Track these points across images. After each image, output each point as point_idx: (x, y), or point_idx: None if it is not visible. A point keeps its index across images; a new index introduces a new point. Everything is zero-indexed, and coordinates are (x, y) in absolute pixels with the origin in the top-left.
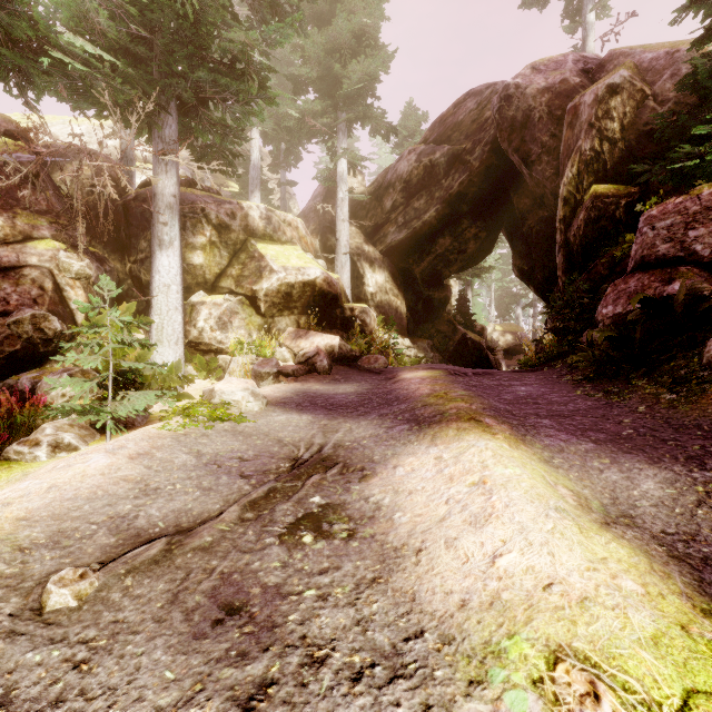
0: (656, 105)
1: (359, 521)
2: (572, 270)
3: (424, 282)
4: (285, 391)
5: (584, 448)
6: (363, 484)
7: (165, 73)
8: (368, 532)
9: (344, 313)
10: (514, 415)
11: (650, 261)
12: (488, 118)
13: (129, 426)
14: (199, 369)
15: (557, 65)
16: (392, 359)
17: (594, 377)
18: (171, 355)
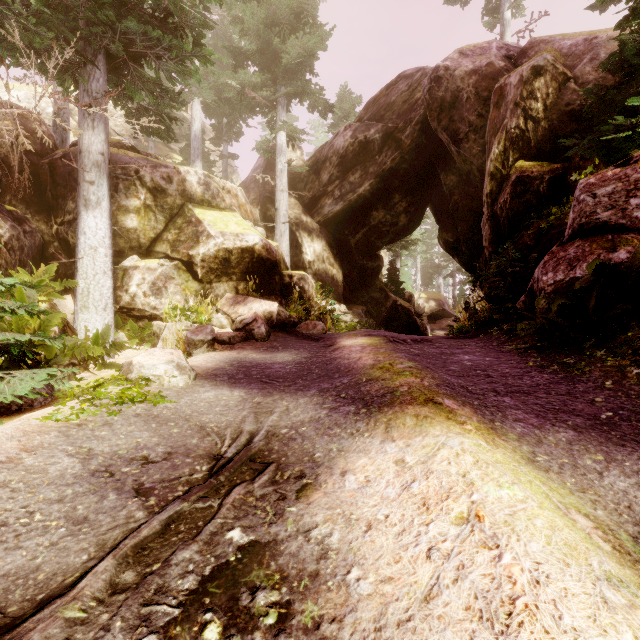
0: (577, 86)
1: (296, 582)
2: (498, 241)
3: (358, 251)
4: (219, 360)
5: (565, 438)
6: (301, 503)
7: (91, 24)
8: (310, 612)
9: (283, 279)
10: (471, 392)
11: (589, 229)
12: (419, 99)
13: (25, 408)
14: (131, 336)
15: (483, 50)
16: (329, 325)
17: (542, 347)
18: (99, 321)
